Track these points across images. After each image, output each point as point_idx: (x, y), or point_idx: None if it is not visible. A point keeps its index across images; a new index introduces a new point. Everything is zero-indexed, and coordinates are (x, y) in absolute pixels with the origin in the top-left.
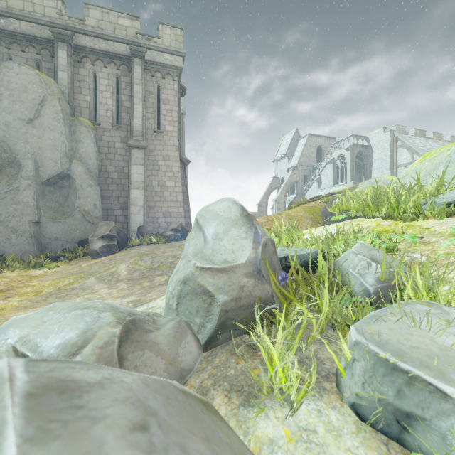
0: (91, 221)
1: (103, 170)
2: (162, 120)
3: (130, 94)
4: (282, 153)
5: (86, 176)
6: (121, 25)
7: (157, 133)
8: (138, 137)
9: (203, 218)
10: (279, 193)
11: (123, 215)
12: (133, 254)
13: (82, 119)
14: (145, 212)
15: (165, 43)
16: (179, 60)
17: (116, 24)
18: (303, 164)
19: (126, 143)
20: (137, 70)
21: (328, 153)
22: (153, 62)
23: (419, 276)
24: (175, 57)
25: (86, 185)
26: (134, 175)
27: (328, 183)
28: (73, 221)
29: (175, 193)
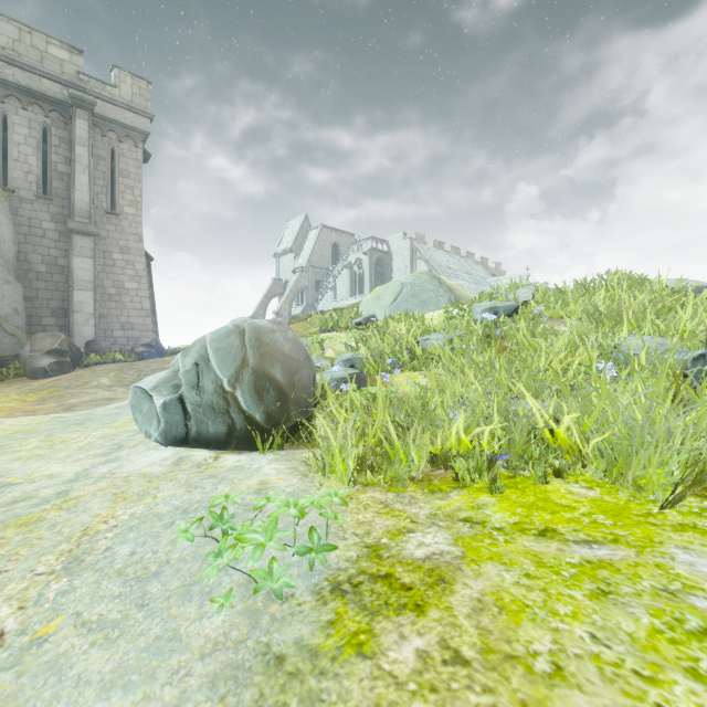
0: (11, 332)
1: (21, 260)
2: (119, 198)
3: (67, 154)
4: (287, 245)
5: (0, 268)
6: (53, 55)
7: (111, 215)
8: (82, 218)
9: None
10: (281, 303)
11: (57, 326)
12: (106, 370)
13: None
14: (97, 322)
15: (124, 95)
16: (145, 123)
17: (44, 52)
18: (314, 265)
19: (66, 227)
20: (81, 126)
21: (344, 254)
22: (105, 118)
23: (312, 346)
24: (140, 118)
25: (1, 281)
26: (78, 271)
27: (344, 293)
28: None
29: (140, 299)
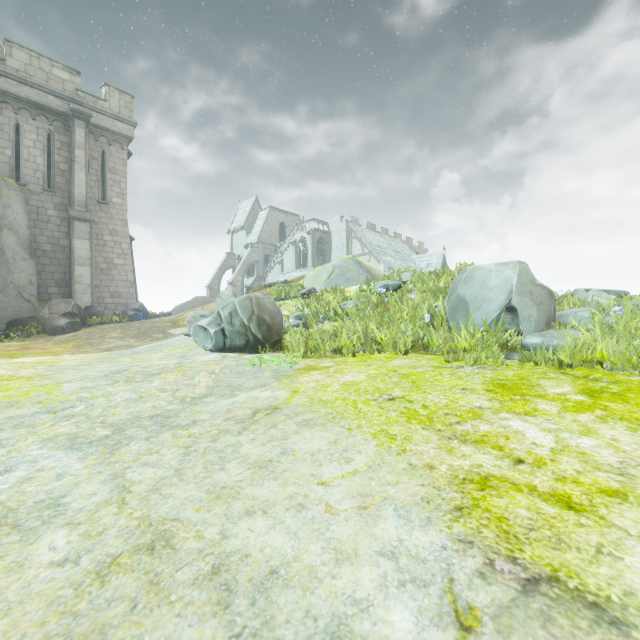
0: (28, 299)
1: (31, 241)
2: (108, 191)
3: (67, 155)
4: (239, 224)
5: (19, 248)
6: (56, 76)
7: (102, 204)
8: (80, 207)
9: (222, 295)
10: (235, 274)
11: (60, 294)
12: (112, 328)
13: (7, 179)
14: (93, 291)
15: (113, 107)
16: (130, 130)
17: (50, 74)
18: (264, 241)
19: (69, 215)
20: (79, 133)
21: (290, 233)
22: (98, 126)
23: None
24: (126, 126)
25: (19, 258)
26: (78, 251)
27: (290, 266)
28: (5, 298)
29: (126, 272)
